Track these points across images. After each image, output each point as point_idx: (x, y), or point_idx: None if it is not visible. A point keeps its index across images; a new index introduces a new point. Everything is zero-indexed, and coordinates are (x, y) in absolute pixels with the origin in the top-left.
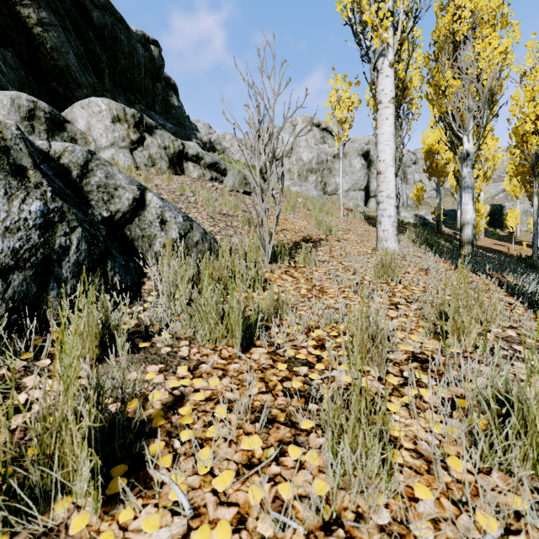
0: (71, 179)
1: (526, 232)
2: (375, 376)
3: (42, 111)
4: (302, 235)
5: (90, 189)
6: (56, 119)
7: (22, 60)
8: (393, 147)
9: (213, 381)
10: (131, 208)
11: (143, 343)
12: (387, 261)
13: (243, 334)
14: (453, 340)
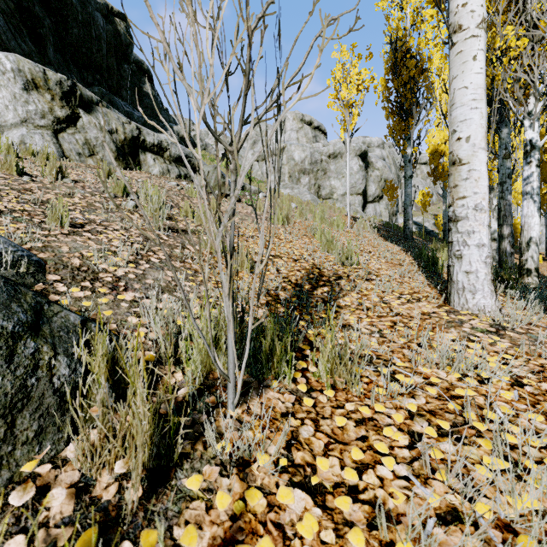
0: None
1: None
2: None
3: None
4: (306, 267)
5: None
6: None
7: None
8: (485, 114)
9: None
10: None
11: None
12: None
13: None
14: None
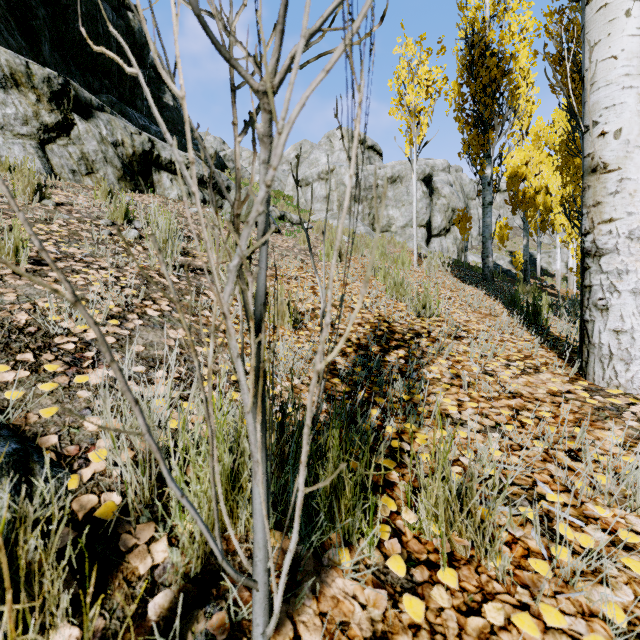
0: None
1: None
2: None
3: None
4: (370, 319)
5: None
6: None
7: None
8: None
9: None
10: None
11: None
12: None
13: None
14: None
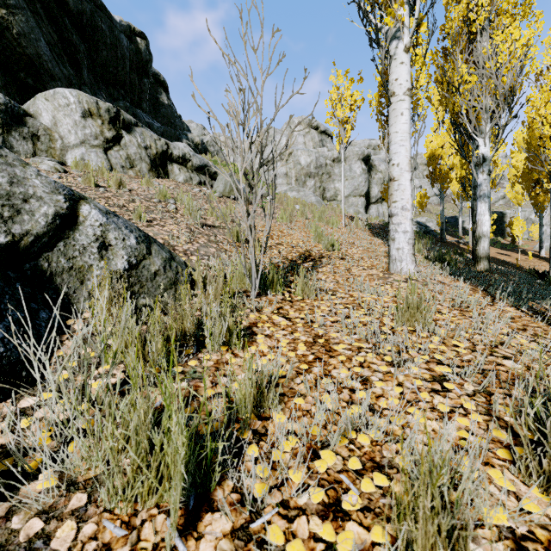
0: None
1: (527, 240)
2: None
3: None
4: (300, 251)
5: None
6: (13, 111)
7: None
8: (409, 149)
9: None
10: (51, 228)
11: None
12: (415, 300)
13: (191, 480)
14: None
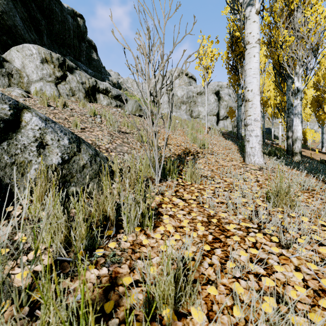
0: None
1: (312, 142)
2: None
3: None
4: (183, 148)
5: None
6: None
7: None
8: (259, 80)
9: None
10: None
11: None
12: (283, 187)
13: None
14: None
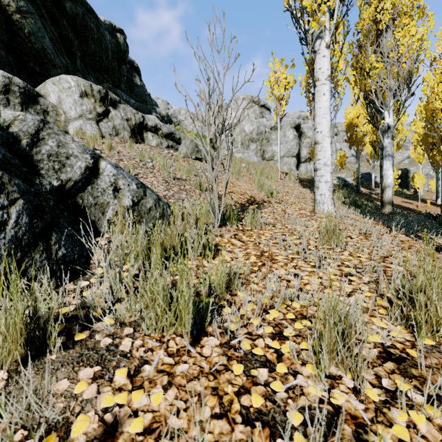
0: (20, 148)
1: (427, 192)
2: (349, 386)
3: (17, 86)
4: (247, 197)
5: (40, 158)
6: (29, 93)
7: (2, 42)
8: (329, 120)
9: (155, 397)
10: (84, 176)
11: (80, 334)
12: (332, 227)
13: (193, 320)
14: (426, 330)
